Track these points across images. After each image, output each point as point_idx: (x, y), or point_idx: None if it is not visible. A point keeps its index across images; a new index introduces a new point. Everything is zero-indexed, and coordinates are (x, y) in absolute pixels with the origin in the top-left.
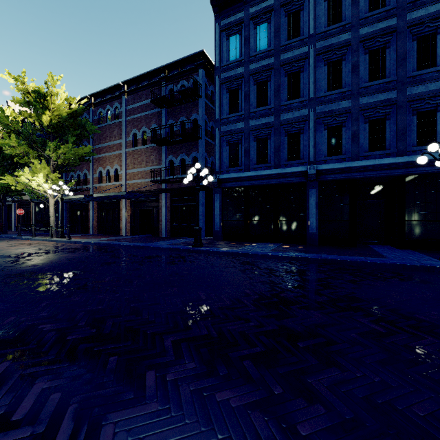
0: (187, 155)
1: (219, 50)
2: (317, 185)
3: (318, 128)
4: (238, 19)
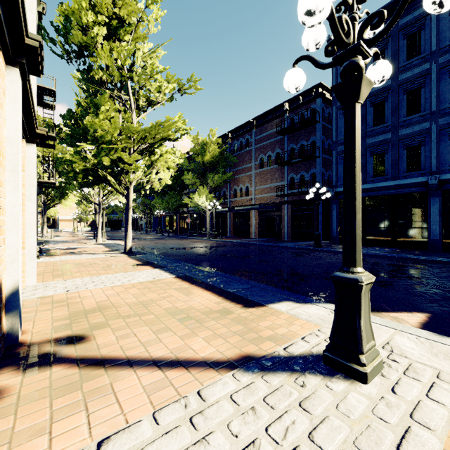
0: (306, 172)
1: (336, 82)
2: (441, 194)
3: (442, 139)
4: None
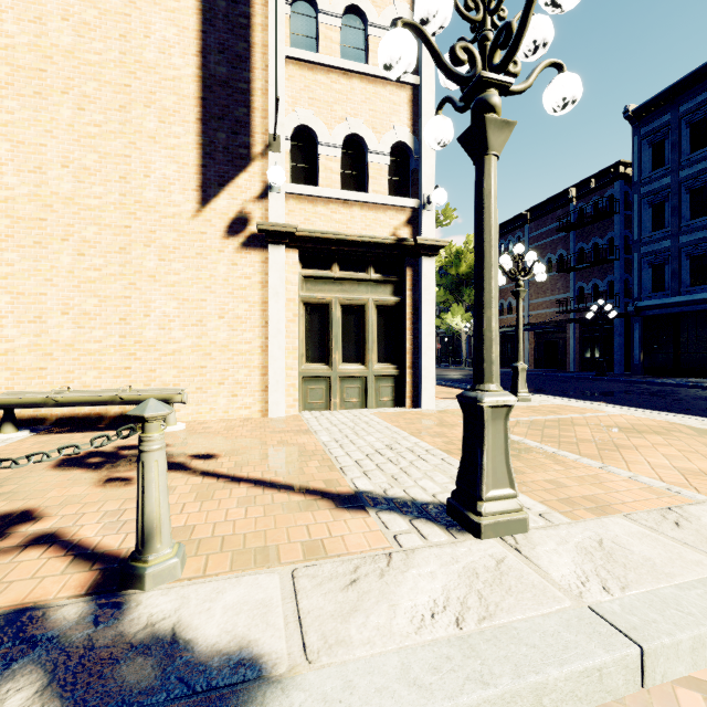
0: (600, 279)
1: (638, 163)
2: None
3: None
4: (662, 124)
